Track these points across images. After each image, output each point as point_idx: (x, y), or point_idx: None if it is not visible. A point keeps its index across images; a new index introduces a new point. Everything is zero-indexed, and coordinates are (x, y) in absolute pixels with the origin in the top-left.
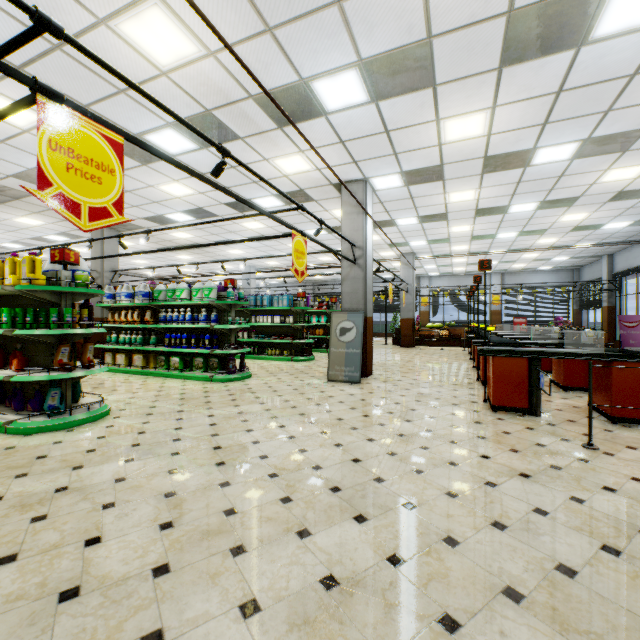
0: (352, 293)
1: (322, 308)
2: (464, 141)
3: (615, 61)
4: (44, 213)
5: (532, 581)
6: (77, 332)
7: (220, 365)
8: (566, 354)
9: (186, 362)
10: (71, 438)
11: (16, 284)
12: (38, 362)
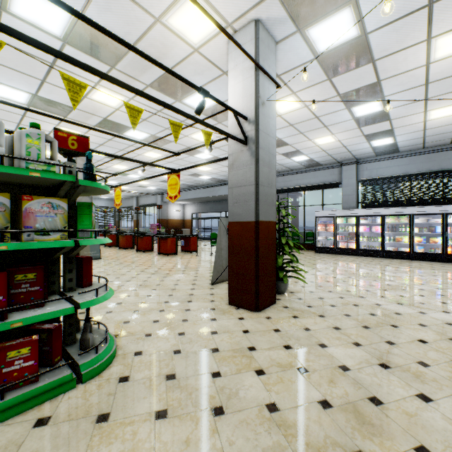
0: None
1: None
2: (148, 157)
3: (193, 160)
4: None
5: None
6: None
7: None
8: (184, 235)
9: None
10: None
11: None
12: None
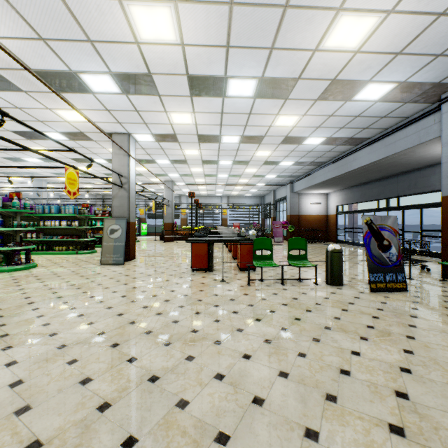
0: (120, 206)
1: (105, 215)
2: (184, 125)
3: (240, 107)
4: None
5: (159, 327)
6: None
7: (6, 259)
8: (223, 240)
9: None
10: None
11: None
12: None
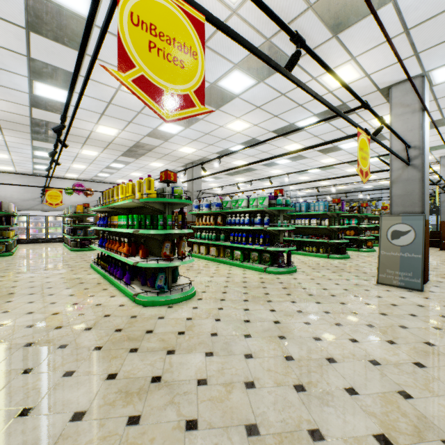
0: (404, 195)
1: (352, 212)
2: None
3: None
4: (163, 158)
5: None
6: (174, 232)
7: (271, 259)
8: None
9: (245, 255)
10: (169, 315)
11: (141, 198)
12: (154, 252)
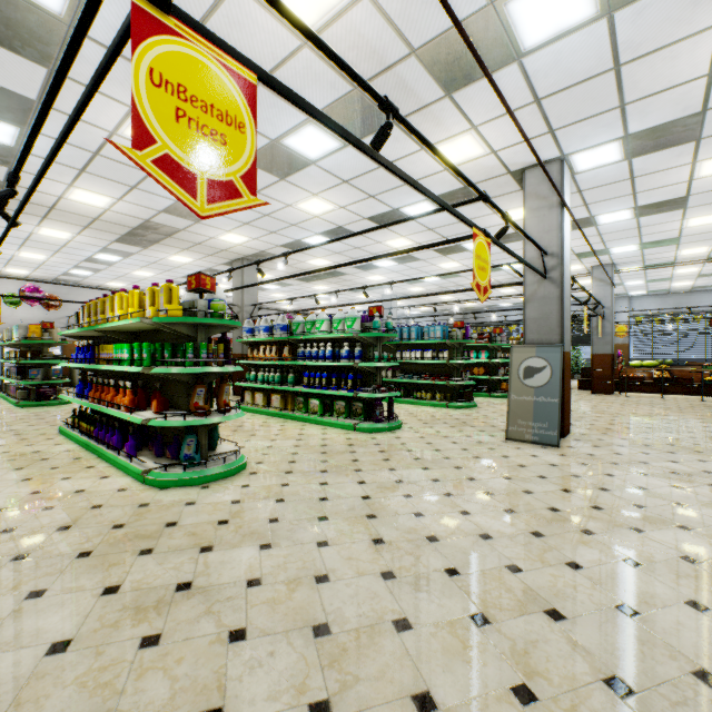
0: (540, 319)
1: (482, 341)
2: None
3: None
4: (192, 249)
5: None
6: (212, 371)
7: (364, 411)
8: None
9: (326, 405)
10: (204, 499)
11: (155, 316)
12: (177, 403)
